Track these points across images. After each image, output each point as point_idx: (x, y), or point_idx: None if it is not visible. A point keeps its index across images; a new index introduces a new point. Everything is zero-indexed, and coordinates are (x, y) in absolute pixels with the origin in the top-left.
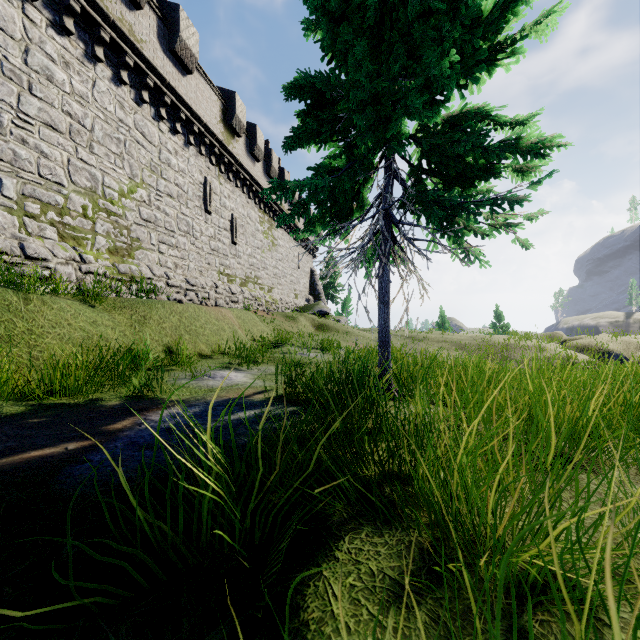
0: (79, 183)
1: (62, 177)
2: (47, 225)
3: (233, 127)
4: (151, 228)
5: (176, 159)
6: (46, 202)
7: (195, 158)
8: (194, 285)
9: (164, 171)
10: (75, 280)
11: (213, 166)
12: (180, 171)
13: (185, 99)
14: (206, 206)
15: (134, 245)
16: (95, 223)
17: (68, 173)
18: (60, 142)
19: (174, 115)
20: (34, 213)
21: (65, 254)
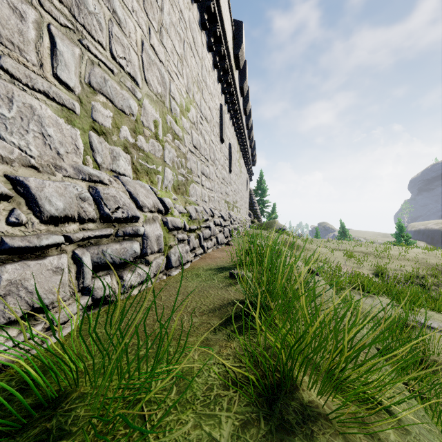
0: (151, 84)
1: (135, 68)
2: (119, 150)
3: (238, 57)
4: (197, 156)
5: (208, 79)
6: (118, 107)
7: (216, 83)
8: (226, 220)
9: (203, 90)
10: (162, 246)
11: (222, 94)
12: (210, 94)
13: (222, 10)
14: (222, 134)
15: (188, 178)
16: (163, 148)
17: (141, 64)
18: (133, 7)
19: (209, 29)
20: (104, 125)
21: (148, 202)
